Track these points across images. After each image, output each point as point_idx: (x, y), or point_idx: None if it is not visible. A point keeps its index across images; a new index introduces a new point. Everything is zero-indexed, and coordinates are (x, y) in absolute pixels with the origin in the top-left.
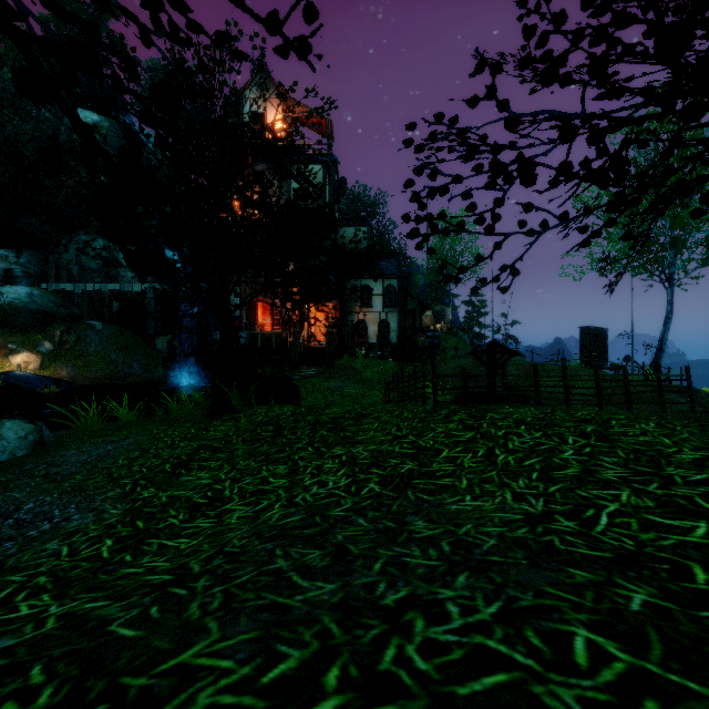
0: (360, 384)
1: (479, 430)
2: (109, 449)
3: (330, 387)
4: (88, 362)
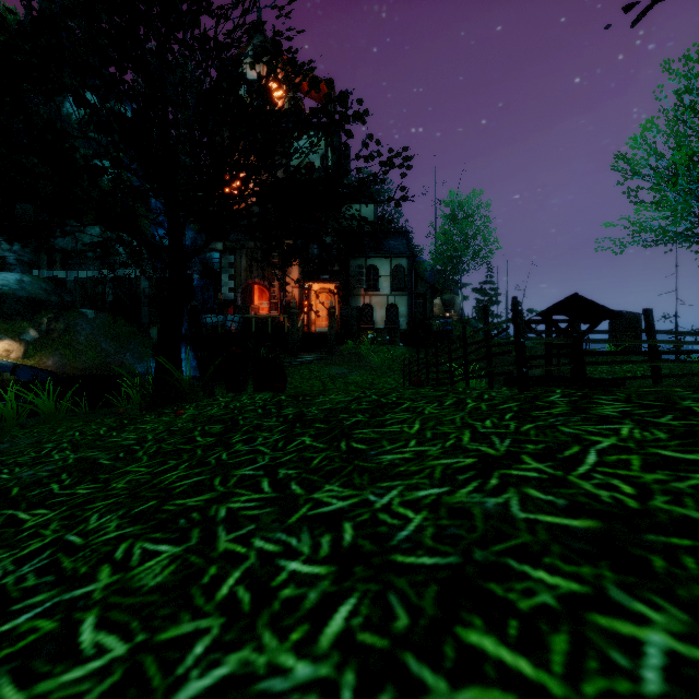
0: (368, 371)
1: None
2: None
3: (331, 373)
4: (77, 352)
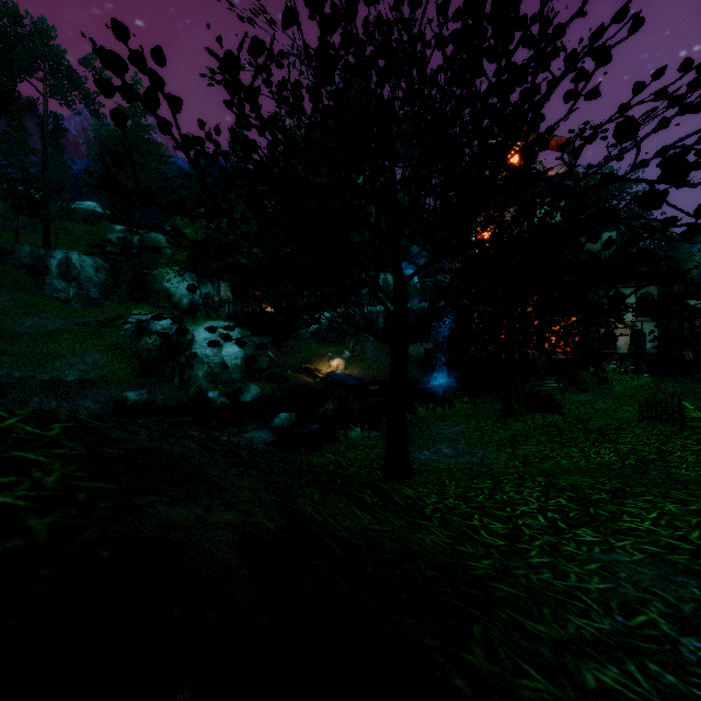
0: (611, 400)
1: None
2: (457, 429)
3: (580, 400)
4: (367, 365)
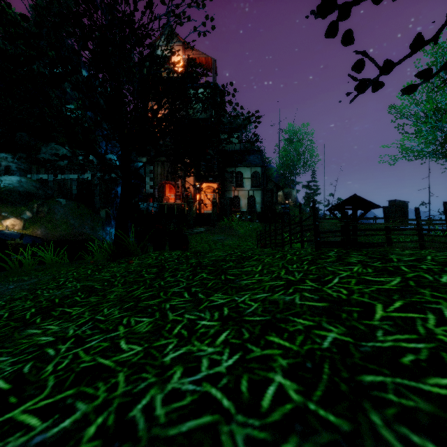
0: (236, 238)
1: (403, 274)
2: (8, 288)
3: (214, 239)
4: (55, 225)
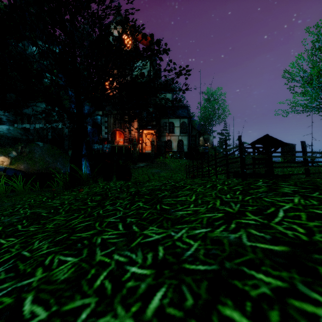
0: (169, 171)
1: None
2: None
3: (152, 172)
4: (34, 162)
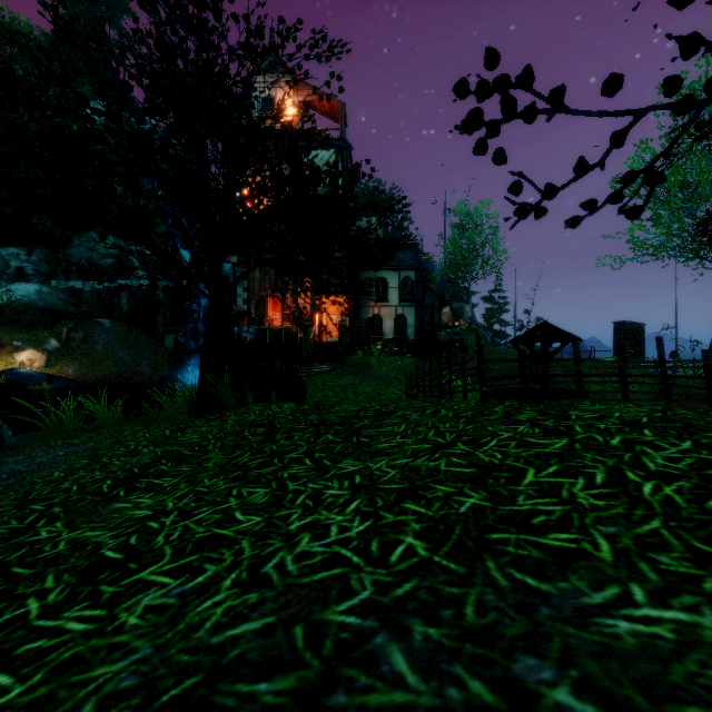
0: (376, 381)
1: (572, 436)
2: (58, 455)
3: (342, 384)
4: (95, 361)
